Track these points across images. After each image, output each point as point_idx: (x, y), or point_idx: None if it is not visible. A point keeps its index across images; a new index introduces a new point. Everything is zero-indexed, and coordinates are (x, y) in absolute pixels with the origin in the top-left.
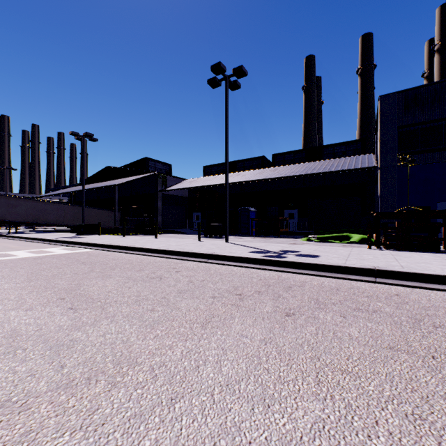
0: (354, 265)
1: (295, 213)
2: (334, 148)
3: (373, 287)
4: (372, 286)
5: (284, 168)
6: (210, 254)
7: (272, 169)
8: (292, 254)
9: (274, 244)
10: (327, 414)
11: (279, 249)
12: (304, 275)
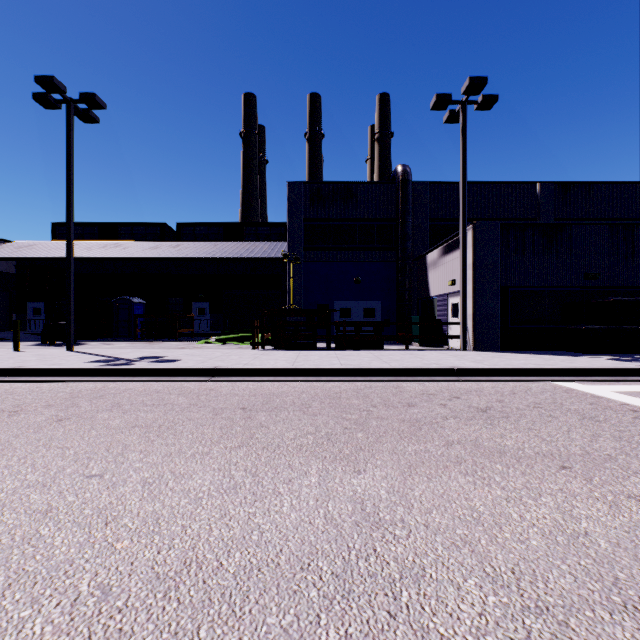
0: (199, 366)
1: (206, 308)
2: (258, 228)
3: (201, 385)
4: (201, 385)
5: (190, 246)
6: (11, 369)
7: (172, 244)
8: (149, 360)
9: (145, 350)
10: (3, 473)
11: (140, 356)
12: (141, 382)
